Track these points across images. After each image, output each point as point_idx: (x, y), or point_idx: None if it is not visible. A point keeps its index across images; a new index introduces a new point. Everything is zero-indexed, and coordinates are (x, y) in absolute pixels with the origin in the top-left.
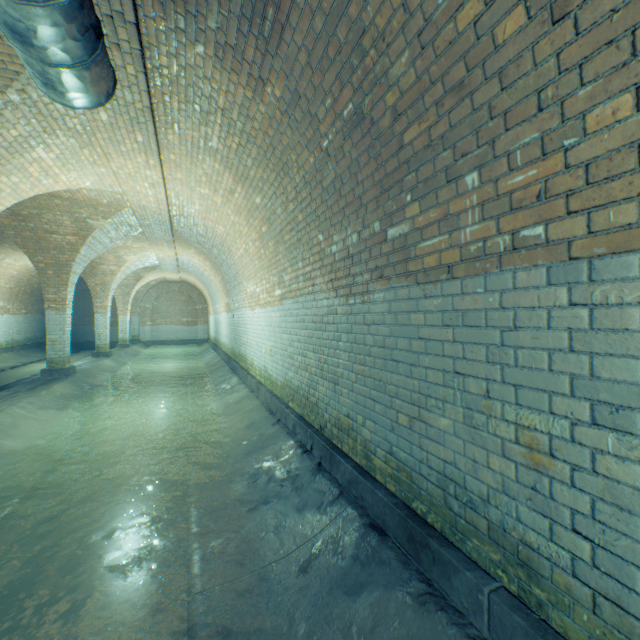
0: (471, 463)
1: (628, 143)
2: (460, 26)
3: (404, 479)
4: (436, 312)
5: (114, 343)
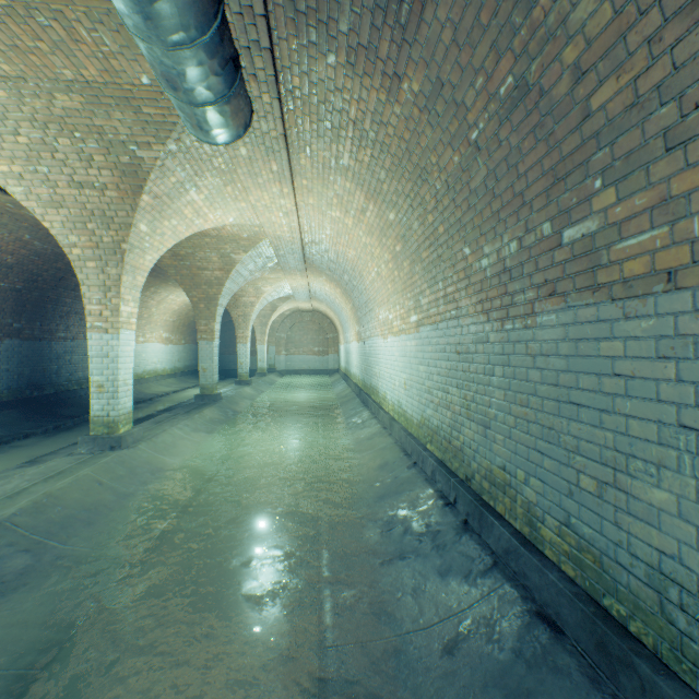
0: None
1: None
2: None
3: (589, 563)
4: (645, 338)
5: (253, 372)
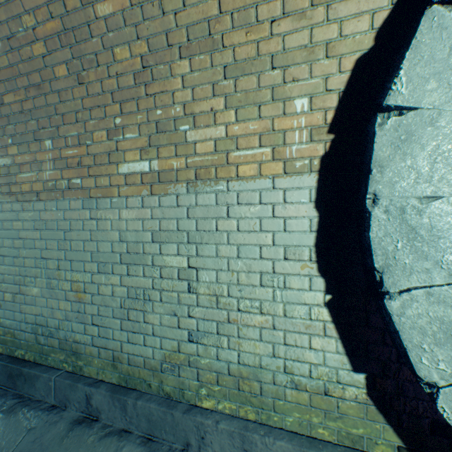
0: (51, 310)
1: (106, 152)
2: (36, 53)
3: (10, 339)
4: (31, 221)
5: None
